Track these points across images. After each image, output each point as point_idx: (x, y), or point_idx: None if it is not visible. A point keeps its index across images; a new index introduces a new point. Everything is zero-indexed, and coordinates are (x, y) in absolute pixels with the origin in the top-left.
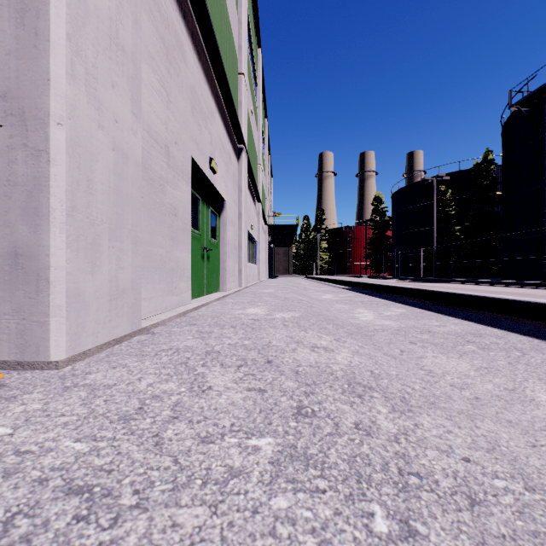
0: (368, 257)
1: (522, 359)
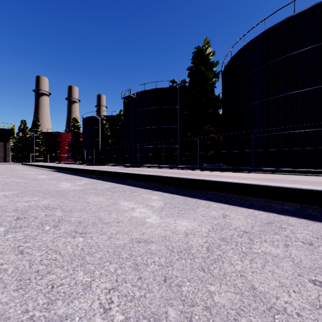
0: (70, 152)
1: (71, 180)
